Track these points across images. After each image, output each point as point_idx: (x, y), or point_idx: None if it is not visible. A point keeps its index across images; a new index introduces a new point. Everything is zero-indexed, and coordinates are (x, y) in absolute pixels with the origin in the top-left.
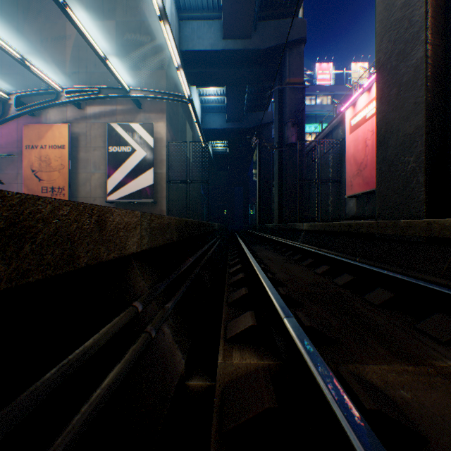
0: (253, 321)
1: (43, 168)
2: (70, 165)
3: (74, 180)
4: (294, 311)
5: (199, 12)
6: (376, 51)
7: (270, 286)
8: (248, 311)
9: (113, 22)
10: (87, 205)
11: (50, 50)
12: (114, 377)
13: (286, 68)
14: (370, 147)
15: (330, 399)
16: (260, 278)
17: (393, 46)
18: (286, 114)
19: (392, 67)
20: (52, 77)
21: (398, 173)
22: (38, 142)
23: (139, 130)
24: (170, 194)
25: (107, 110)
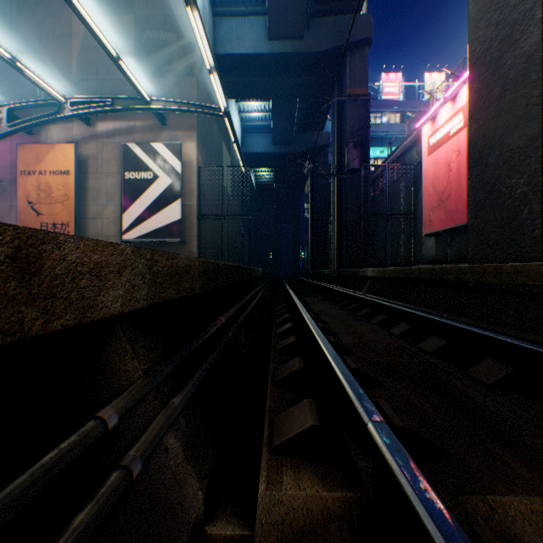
0: (314, 419)
1: (42, 199)
2: (77, 195)
3: (81, 215)
4: (370, 394)
5: (239, 6)
6: (470, 41)
7: (337, 359)
8: (305, 399)
9: (131, 17)
10: None
11: (52, 52)
12: None
13: (346, 76)
14: (455, 172)
15: None
16: (320, 345)
17: (494, 32)
18: (346, 133)
19: (492, 60)
20: (54, 86)
21: (502, 201)
22: (36, 167)
23: (163, 151)
24: (202, 232)
25: (123, 126)
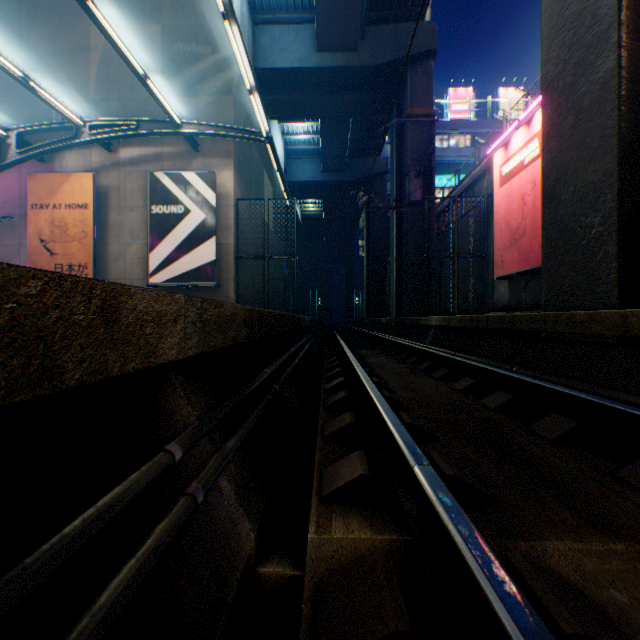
0: (363, 468)
1: (56, 237)
2: (96, 232)
3: (101, 255)
4: (425, 449)
5: (282, 13)
6: (542, 62)
7: (390, 411)
8: (355, 451)
9: (158, 27)
10: (79, 279)
11: (67, 67)
12: (119, 588)
13: (407, 94)
14: (530, 206)
15: (512, 631)
16: (373, 399)
17: (568, 54)
18: (407, 160)
19: (566, 85)
20: (70, 106)
21: (576, 242)
22: (49, 200)
23: (196, 181)
24: (240, 274)
25: (149, 153)
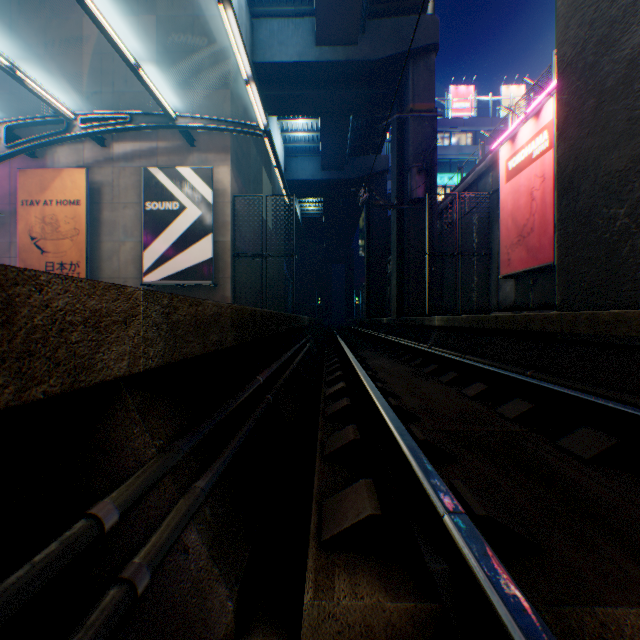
0: (373, 505)
1: (47, 235)
2: (88, 229)
3: (94, 253)
4: (442, 471)
5: (281, 5)
6: (558, 43)
7: (402, 429)
8: (362, 480)
9: (153, 18)
10: None
11: (59, 59)
12: None
13: (409, 89)
14: (539, 201)
15: None
16: (380, 411)
17: (588, 32)
18: (409, 156)
19: (586, 65)
20: (62, 100)
21: (597, 235)
22: (40, 196)
23: (191, 177)
24: (237, 273)
25: (144, 148)
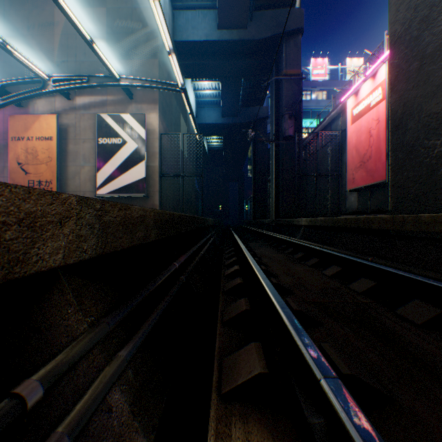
0: (261, 365)
1: (29, 161)
2: (58, 157)
3: (63, 174)
4: (312, 334)
5: (194, 1)
6: (391, 23)
7: (282, 303)
8: (252, 343)
9: (104, 9)
10: None
11: (38, 38)
12: None
13: (283, 59)
14: (375, 137)
15: None
16: (265, 288)
17: (413, 14)
18: (283, 106)
19: (412, 38)
20: (40, 66)
21: (420, 160)
22: (24, 134)
23: (130, 120)
24: (163, 188)
25: (97, 100)
